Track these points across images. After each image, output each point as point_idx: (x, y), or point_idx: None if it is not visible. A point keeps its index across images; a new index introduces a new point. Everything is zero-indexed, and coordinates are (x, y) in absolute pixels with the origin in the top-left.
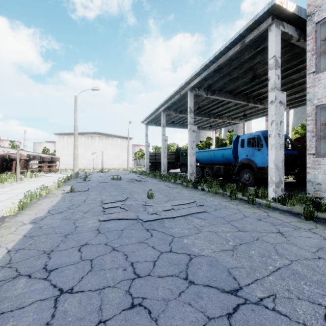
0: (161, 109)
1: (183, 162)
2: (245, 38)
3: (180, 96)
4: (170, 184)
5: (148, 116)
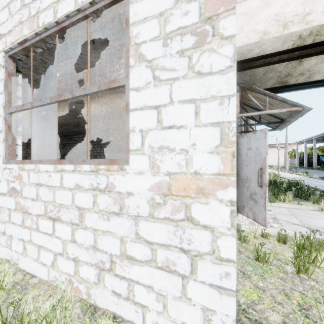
0: (304, 141)
1: (321, 162)
2: (323, 134)
3: (310, 139)
4: (304, 169)
5: (297, 142)
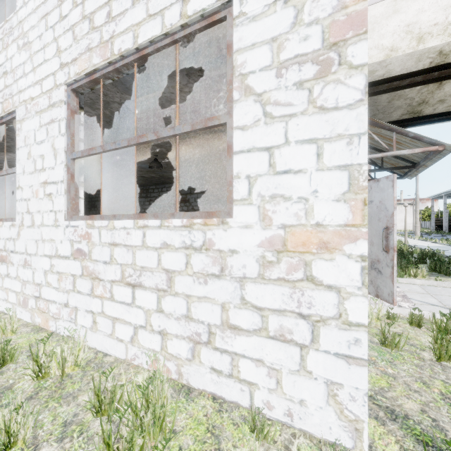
0: (442, 194)
1: None
2: None
3: None
4: (443, 235)
5: (433, 196)
